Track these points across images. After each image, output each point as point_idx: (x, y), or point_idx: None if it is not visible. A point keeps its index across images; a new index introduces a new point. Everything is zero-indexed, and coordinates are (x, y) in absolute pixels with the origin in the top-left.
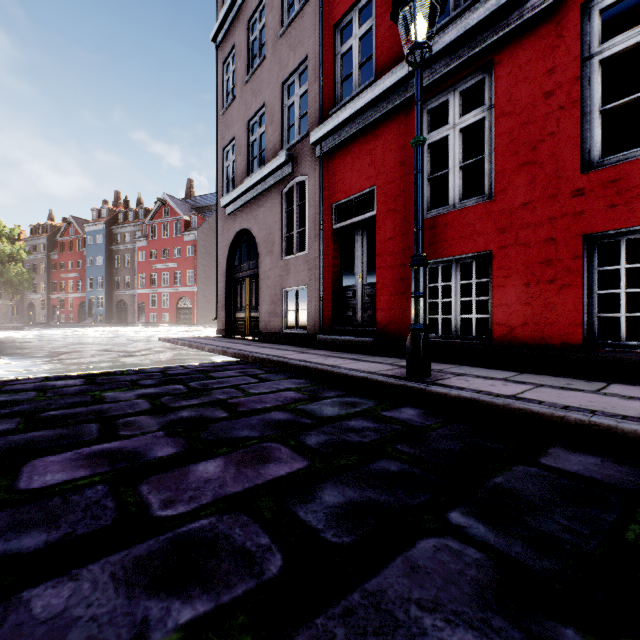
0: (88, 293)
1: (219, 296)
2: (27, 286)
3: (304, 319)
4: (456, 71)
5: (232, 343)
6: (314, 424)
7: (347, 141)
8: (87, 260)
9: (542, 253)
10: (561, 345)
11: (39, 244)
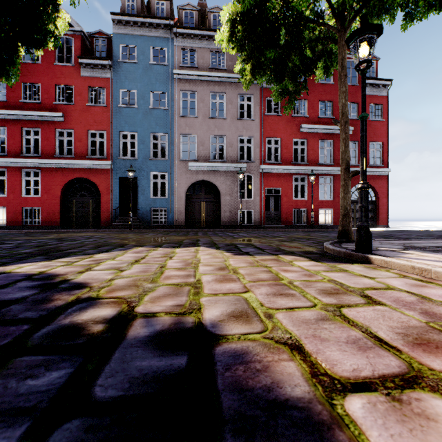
0: None
1: None
2: None
3: None
4: None
5: None
6: None
7: None
8: None
9: (16, 209)
10: (19, 225)
11: None
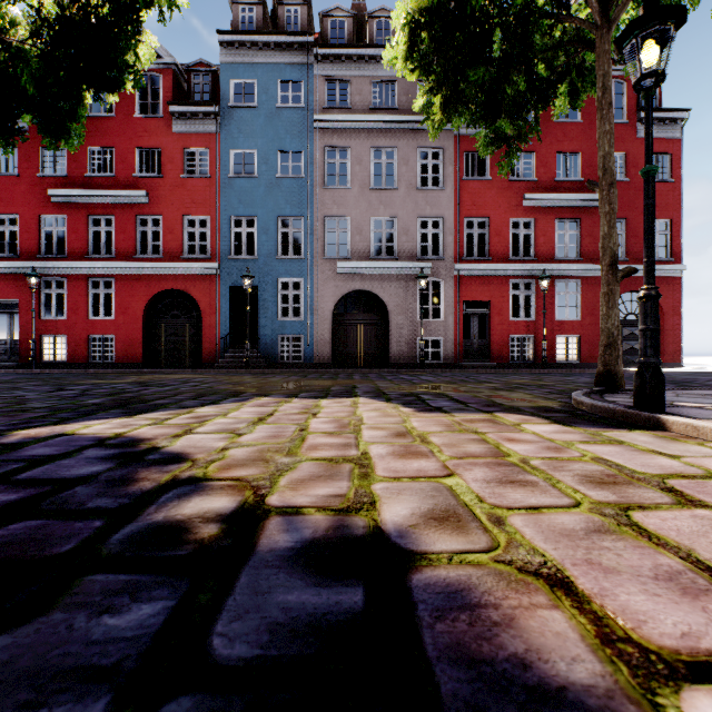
0: None
1: None
2: None
3: None
4: (55, 274)
5: None
6: (4, 374)
7: (2, 274)
8: None
9: (80, 338)
10: (84, 362)
11: None
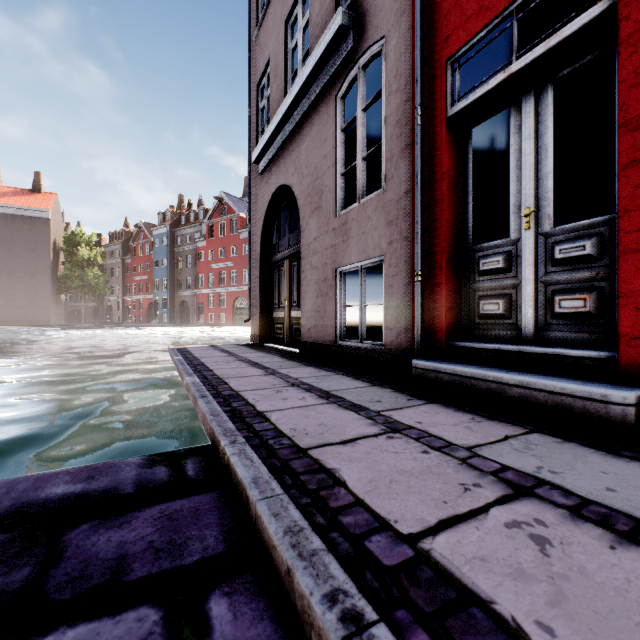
0: (155, 294)
1: (252, 289)
2: (103, 288)
3: (368, 320)
4: None
5: (246, 365)
6: None
7: None
8: (154, 263)
9: None
10: None
11: (115, 249)
